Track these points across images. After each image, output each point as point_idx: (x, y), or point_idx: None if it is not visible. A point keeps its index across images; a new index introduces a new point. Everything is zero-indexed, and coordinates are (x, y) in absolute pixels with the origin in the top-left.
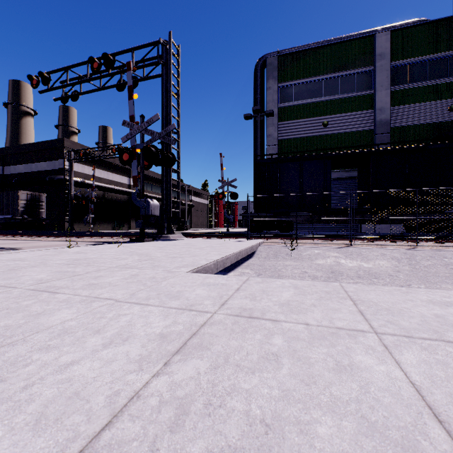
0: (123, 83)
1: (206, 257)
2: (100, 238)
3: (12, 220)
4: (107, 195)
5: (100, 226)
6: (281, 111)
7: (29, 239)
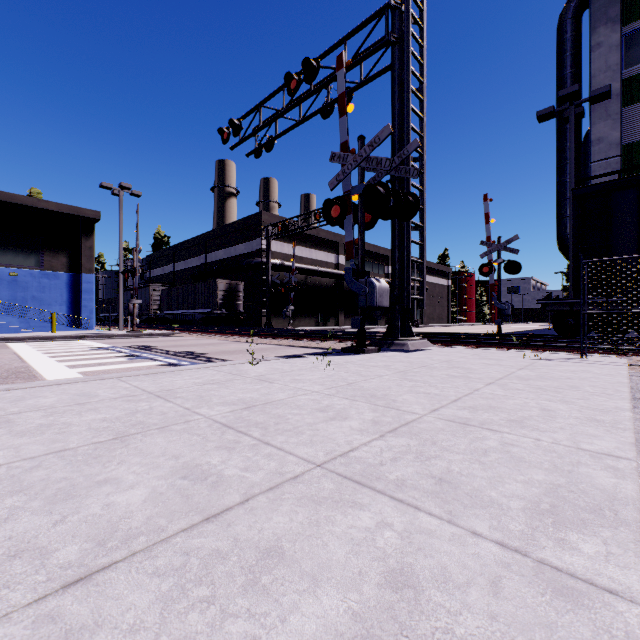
0: (330, 102)
1: (568, 435)
2: (299, 341)
3: (211, 314)
4: (309, 280)
5: (301, 321)
6: (629, 84)
7: (222, 339)
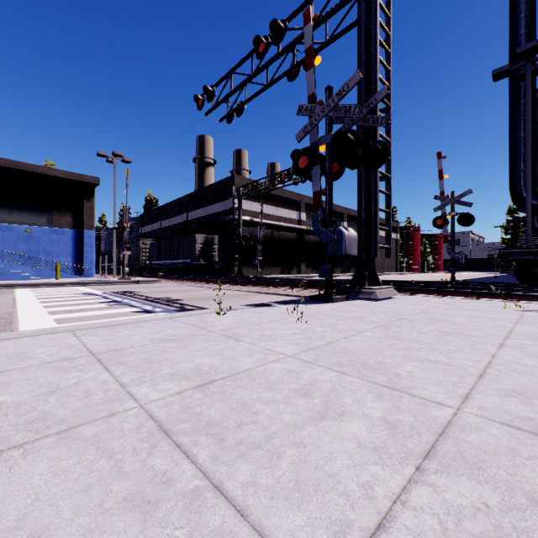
0: (296, 63)
1: None
2: (267, 288)
3: (191, 264)
4: (275, 234)
5: (268, 269)
6: None
7: (198, 286)
